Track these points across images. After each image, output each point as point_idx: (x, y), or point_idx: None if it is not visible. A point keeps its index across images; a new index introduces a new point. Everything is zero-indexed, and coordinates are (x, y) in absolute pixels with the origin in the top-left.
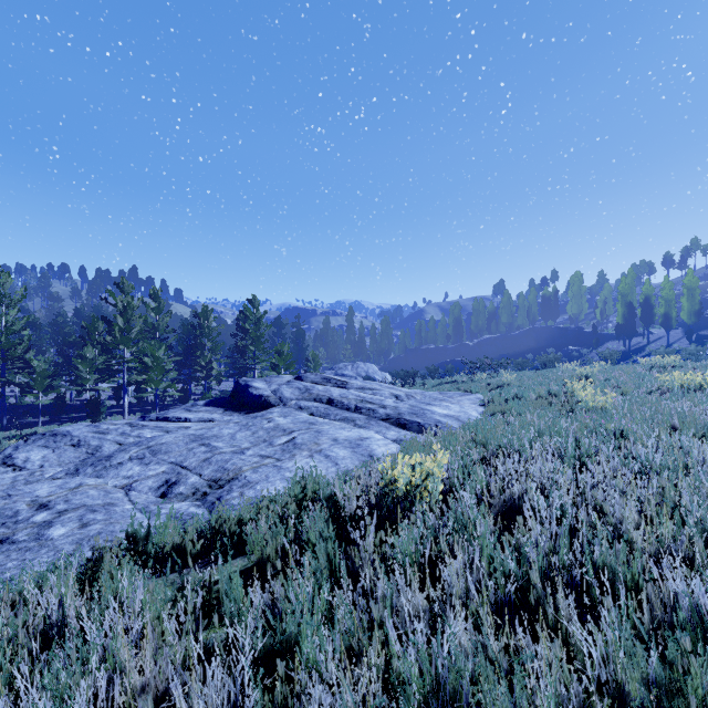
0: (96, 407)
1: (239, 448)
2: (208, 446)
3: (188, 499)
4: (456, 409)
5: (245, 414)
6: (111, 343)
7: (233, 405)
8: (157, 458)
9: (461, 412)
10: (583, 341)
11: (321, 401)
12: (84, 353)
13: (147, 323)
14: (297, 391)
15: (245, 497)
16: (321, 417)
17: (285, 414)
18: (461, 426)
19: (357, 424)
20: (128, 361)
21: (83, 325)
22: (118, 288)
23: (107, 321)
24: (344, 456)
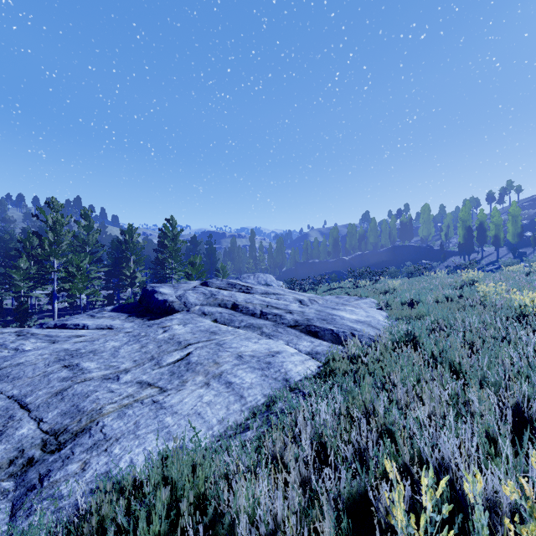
0: (25, 312)
1: (115, 370)
2: (73, 368)
3: None
4: (362, 314)
5: (147, 320)
6: (41, 255)
7: (139, 310)
8: None
9: (369, 316)
10: (432, 256)
11: (225, 306)
12: (18, 264)
13: (78, 239)
14: (202, 296)
15: (86, 474)
16: (225, 324)
17: (186, 321)
18: (390, 337)
19: (264, 332)
20: (57, 270)
21: (19, 240)
22: (49, 206)
23: (38, 235)
24: (251, 383)
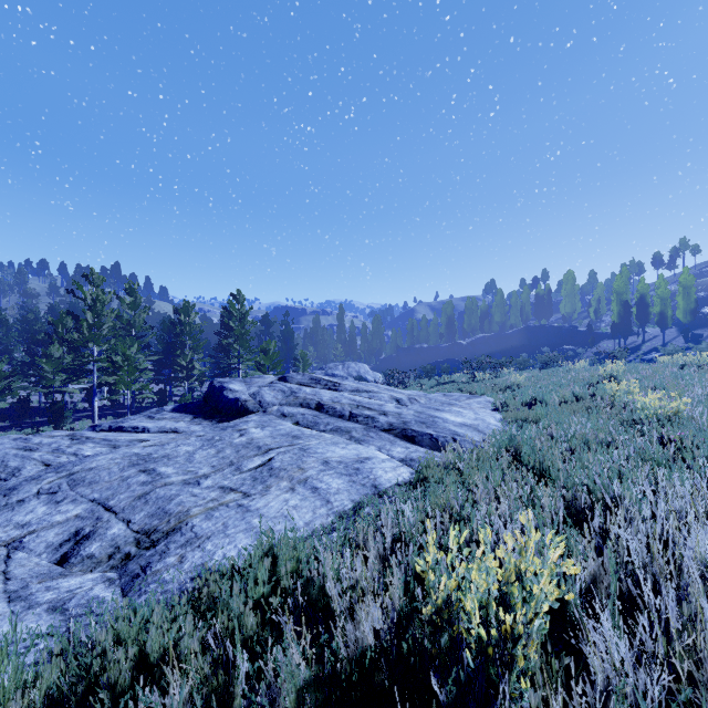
0: (60, 411)
1: (194, 475)
2: (151, 473)
3: (99, 567)
4: (470, 416)
5: (216, 422)
6: (78, 340)
7: (205, 411)
8: (75, 492)
9: (478, 419)
10: (578, 340)
11: (308, 406)
12: (49, 351)
13: (122, 319)
14: (280, 394)
15: (185, 565)
16: (308, 427)
17: (264, 423)
18: (491, 442)
19: (353, 436)
20: (98, 360)
21: (50, 321)
22: (87, 280)
23: (74, 316)
24: (338, 488)
